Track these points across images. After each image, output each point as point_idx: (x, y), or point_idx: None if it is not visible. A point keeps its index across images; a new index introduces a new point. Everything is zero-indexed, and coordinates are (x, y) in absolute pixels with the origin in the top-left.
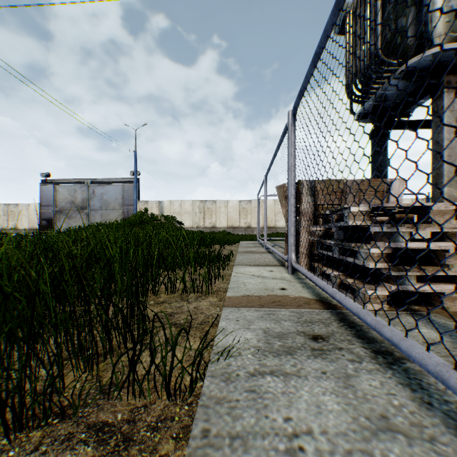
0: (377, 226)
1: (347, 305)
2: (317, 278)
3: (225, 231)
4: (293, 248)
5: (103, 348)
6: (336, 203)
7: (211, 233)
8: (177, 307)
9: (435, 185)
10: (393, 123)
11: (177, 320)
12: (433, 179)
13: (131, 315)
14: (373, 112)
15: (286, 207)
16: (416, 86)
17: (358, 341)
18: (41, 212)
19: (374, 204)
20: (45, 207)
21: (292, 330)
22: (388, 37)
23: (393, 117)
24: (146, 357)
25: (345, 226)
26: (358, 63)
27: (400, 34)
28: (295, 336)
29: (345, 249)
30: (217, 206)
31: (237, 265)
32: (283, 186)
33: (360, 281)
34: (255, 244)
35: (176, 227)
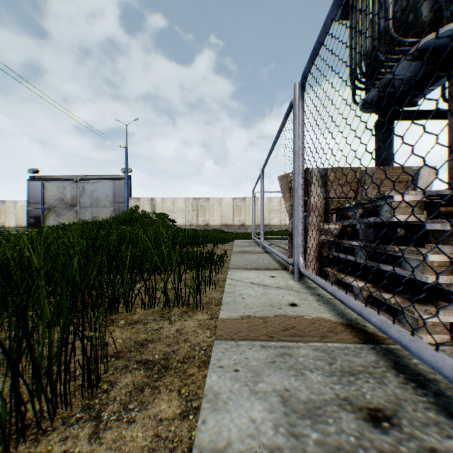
0: (438, 222)
1: (422, 354)
2: (344, 295)
3: (218, 229)
4: (301, 249)
5: (4, 434)
6: (351, 196)
7: (203, 231)
8: (154, 330)
9: (452, 177)
10: (399, 113)
11: (150, 354)
12: (451, 171)
13: (68, 363)
14: (378, 101)
15: (290, 201)
16: (429, 69)
17: (452, 426)
18: (29, 209)
19: (430, 191)
20: (33, 204)
21: (328, 394)
22: (397, 16)
23: (401, 105)
24: (83, 442)
25: (379, 223)
26: (364, 45)
27: (413, 10)
28: (339, 412)
29: (375, 253)
30: (210, 203)
31: (232, 268)
32: (287, 175)
33: (404, 298)
34: (251, 243)
35: (167, 225)
